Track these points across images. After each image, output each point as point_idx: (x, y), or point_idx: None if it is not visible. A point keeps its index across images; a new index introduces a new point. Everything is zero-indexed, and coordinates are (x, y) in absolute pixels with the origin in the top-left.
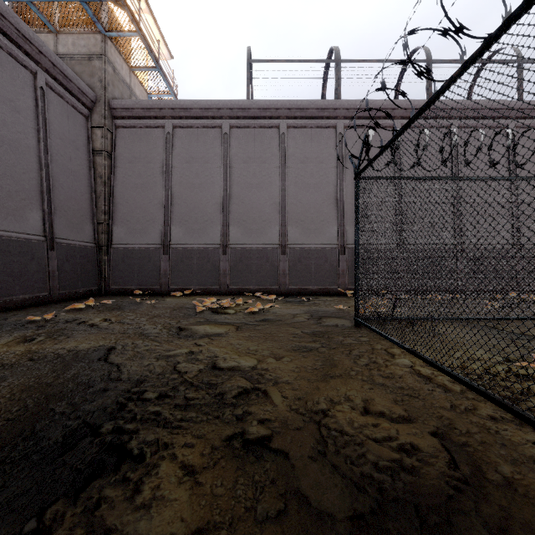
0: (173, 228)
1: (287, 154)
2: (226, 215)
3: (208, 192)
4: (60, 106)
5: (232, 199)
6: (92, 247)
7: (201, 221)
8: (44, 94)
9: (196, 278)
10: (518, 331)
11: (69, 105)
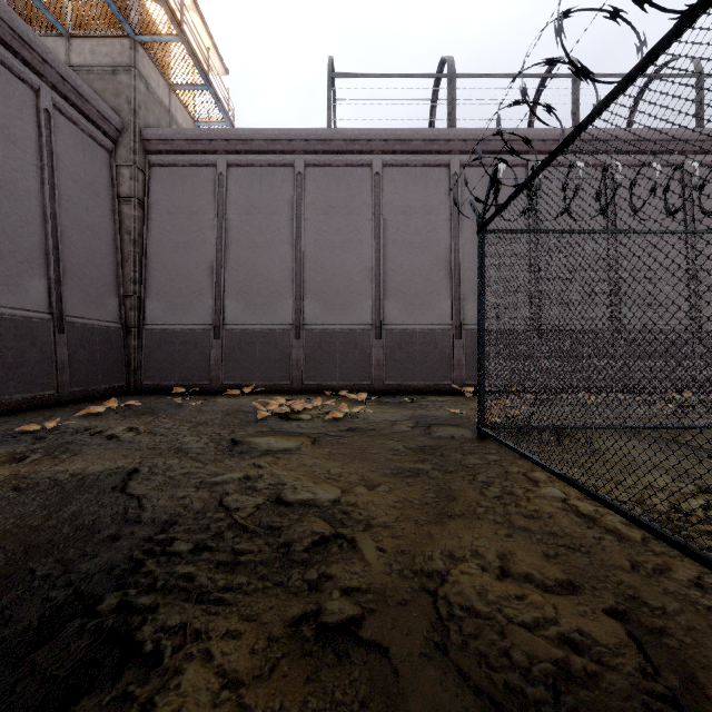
0: (228, 303)
1: (383, 202)
2: (299, 285)
3: (275, 254)
4: (73, 136)
5: (308, 263)
6: (117, 328)
7: (266, 292)
8: (50, 118)
9: (259, 371)
10: (708, 446)
11: (86, 135)
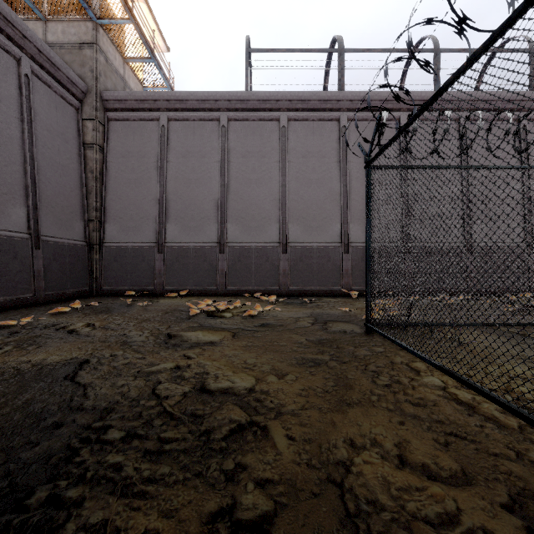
0: (168, 226)
1: (288, 148)
2: (223, 212)
3: (205, 188)
4: (47, 96)
5: (230, 195)
6: (82, 245)
7: (198, 218)
8: (29, 81)
9: (193, 278)
10: None
11: (58, 95)
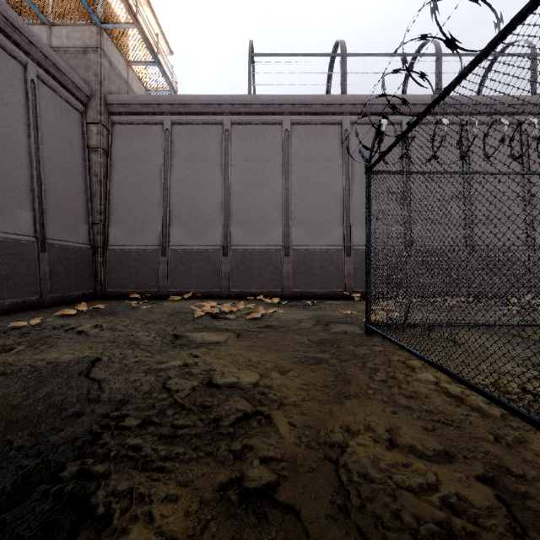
0: (172, 229)
1: (291, 151)
2: (227, 215)
3: (208, 191)
4: (53, 100)
5: (234, 198)
6: (87, 248)
7: (201, 221)
8: (35, 87)
9: (196, 281)
10: None
11: (63, 100)
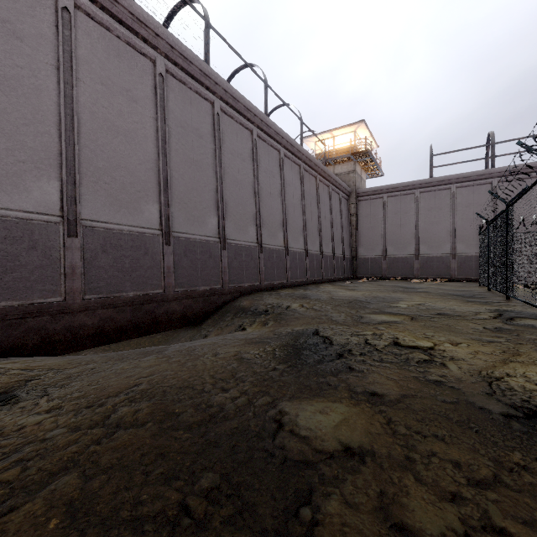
0: (388, 247)
1: (456, 203)
2: (417, 239)
3: (407, 228)
4: (343, 201)
5: (421, 231)
6: (350, 257)
7: (403, 243)
8: (341, 200)
9: (401, 272)
10: None
11: (344, 199)
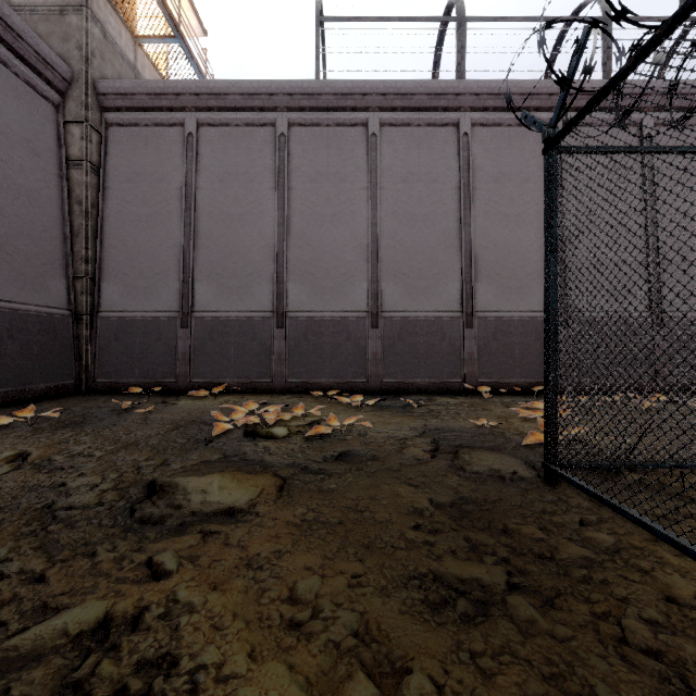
0: (197, 286)
1: (381, 167)
2: (282, 264)
3: (254, 228)
4: (1, 78)
5: (293, 239)
6: (63, 315)
7: (243, 274)
8: None
9: (234, 366)
10: None
11: (21, 81)
